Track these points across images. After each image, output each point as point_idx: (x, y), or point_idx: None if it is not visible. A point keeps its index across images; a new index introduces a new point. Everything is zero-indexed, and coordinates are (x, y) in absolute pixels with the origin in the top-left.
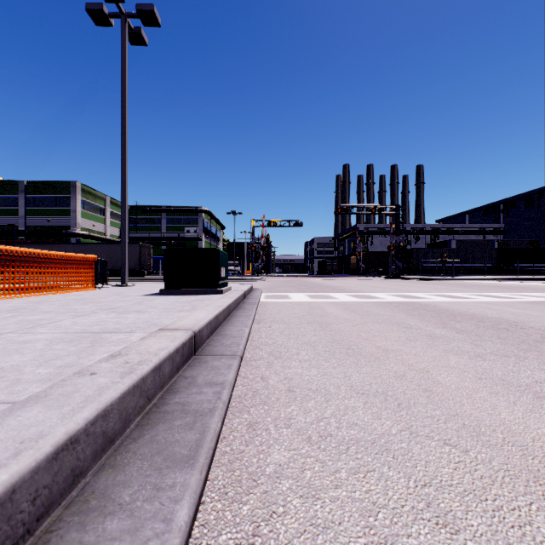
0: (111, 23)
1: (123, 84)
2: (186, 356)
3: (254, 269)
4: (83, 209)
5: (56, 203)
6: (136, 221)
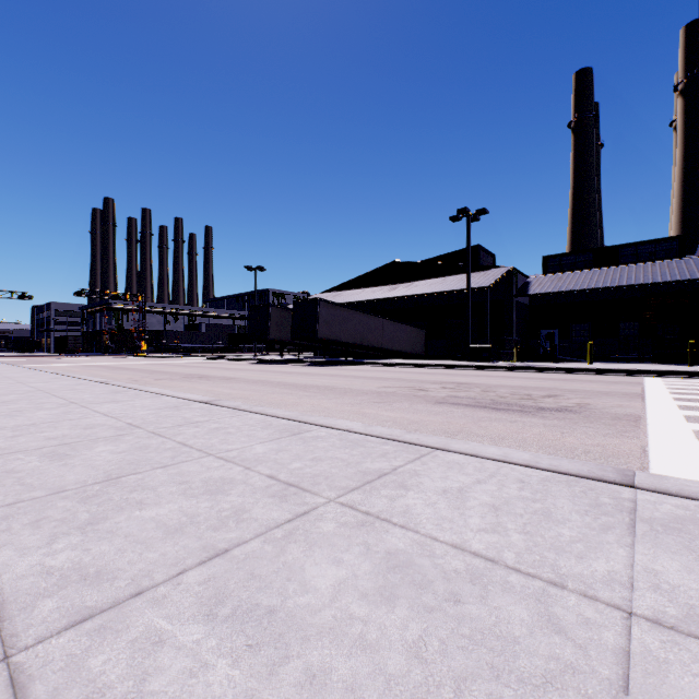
0: None
1: None
2: None
3: None
4: None
5: None
6: None
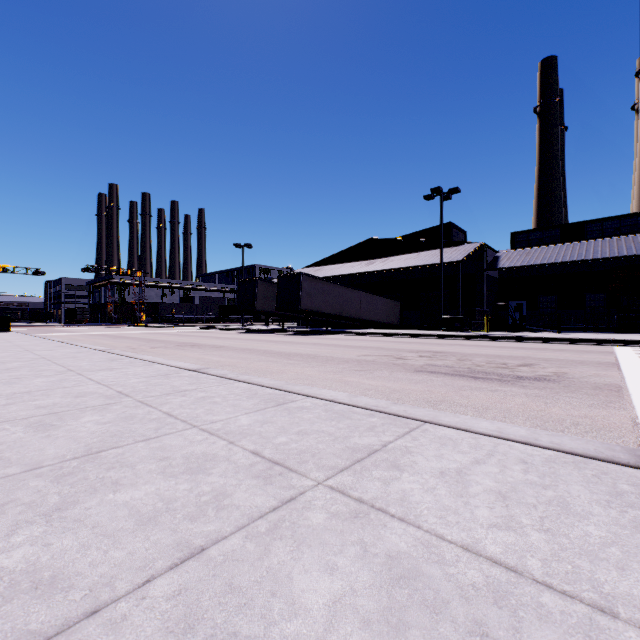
0: None
1: None
2: None
3: None
4: None
5: None
6: None
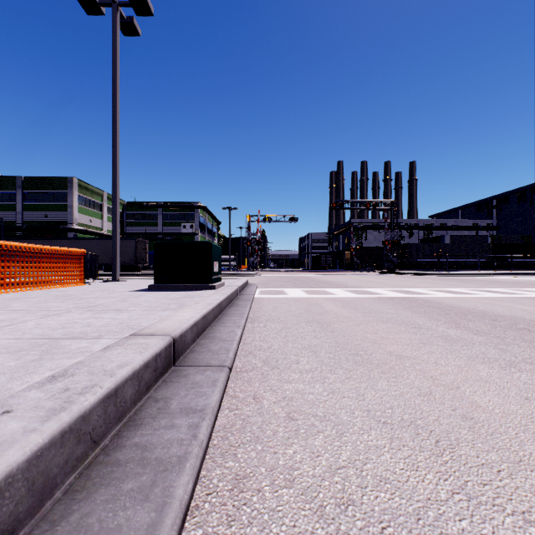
0: (102, 12)
1: (114, 74)
2: (160, 369)
3: (249, 264)
4: (80, 205)
5: (53, 198)
6: (133, 217)
